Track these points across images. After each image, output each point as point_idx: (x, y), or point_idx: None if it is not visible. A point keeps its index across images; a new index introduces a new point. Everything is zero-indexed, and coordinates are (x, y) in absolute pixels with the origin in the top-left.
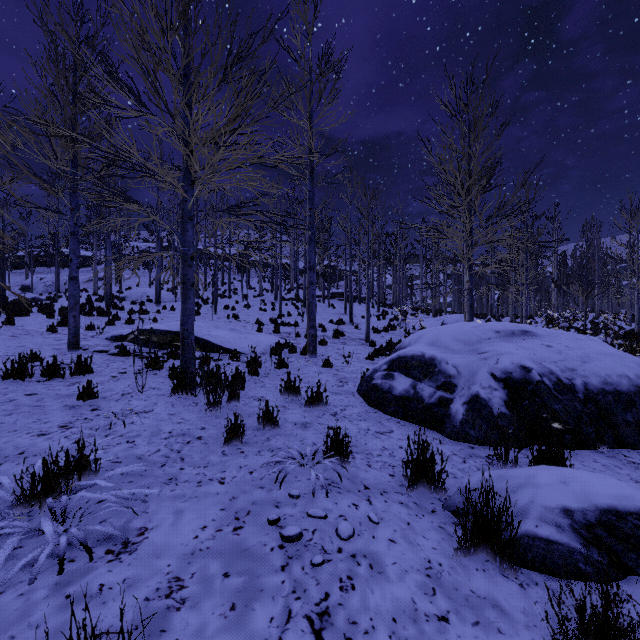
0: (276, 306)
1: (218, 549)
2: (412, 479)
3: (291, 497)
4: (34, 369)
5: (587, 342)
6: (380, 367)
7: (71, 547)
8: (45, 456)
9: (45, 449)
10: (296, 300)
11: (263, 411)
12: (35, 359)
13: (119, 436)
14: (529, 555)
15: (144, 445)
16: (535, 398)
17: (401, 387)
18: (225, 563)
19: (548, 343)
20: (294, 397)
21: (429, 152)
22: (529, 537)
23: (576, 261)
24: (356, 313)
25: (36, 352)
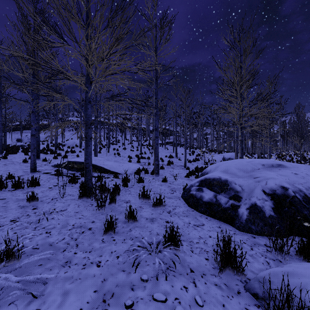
0: (139, 148)
1: None
2: (222, 266)
3: (142, 280)
4: (7, 184)
5: None
6: (194, 184)
7: None
8: None
9: None
10: (149, 145)
11: (128, 212)
12: (11, 177)
13: (42, 228)
14: None
15: (56, 235)
16: (292, 206)
17: (207, 197)
18: None
19: (295, 172)
20: (146, 200)
21: (219, 67)
22: None
23: (291, 125)
24: (178, 152)
25: (12, 174)
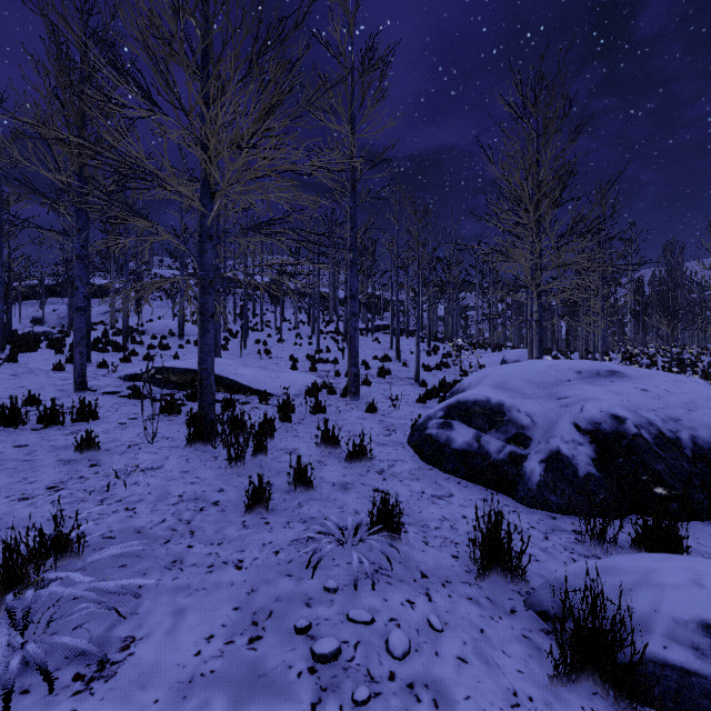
0: (313, 340)
1: (226, 674)
2: (483, 565)
3: (327, 590)
4: (29, 415)
5: (690, 385)
6: (435, 414)
7: (29, 668)
8: (21, 529)
9: (23, 519)
10: (336, 333)
11: (294, 470)
12: (33, 402)
13: (117, 501)
14: (656, 689)
15: (146, 513)
16: (631, 456)
17: (462, 439)
18: (234, 698)
19: (643, 386)
20: (332, 449)
21: (490, 161)
22: (655, 663)
23: (655, 289)
24: (404, 348)
25: (35, 394)
